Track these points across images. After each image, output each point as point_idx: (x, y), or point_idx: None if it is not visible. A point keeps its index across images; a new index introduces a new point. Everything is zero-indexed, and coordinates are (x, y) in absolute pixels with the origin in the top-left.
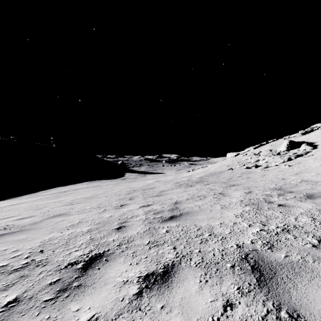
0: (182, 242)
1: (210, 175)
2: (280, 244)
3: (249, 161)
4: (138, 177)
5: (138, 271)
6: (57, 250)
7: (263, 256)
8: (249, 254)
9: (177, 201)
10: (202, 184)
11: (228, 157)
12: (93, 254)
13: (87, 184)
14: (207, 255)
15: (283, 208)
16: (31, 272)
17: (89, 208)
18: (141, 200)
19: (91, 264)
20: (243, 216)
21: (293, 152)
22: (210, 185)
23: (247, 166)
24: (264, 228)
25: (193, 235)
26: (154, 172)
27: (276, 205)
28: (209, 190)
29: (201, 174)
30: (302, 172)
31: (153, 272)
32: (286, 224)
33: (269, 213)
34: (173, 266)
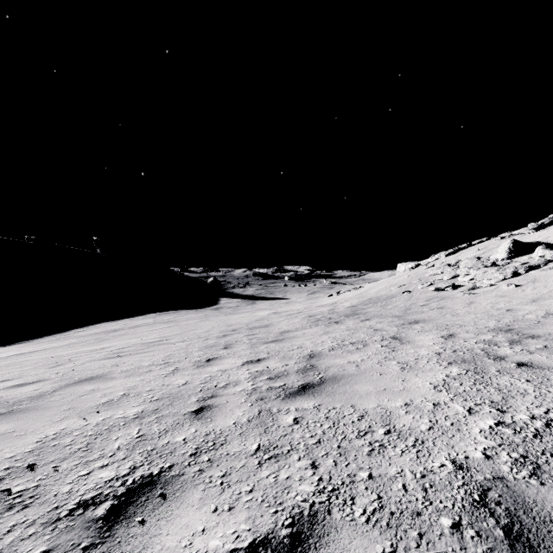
0: (330, 450)
1: (370, 303)
2: None
3: (439, 278)
4: (242, 305)
5: (231, 531)
6: (65, 464)
7: (523, 497)
8: (487, 489)
9: (313, 352)
10: (357, 320)
11: (400, 270)
12: (136, 477)
13: (153, 318)
14: (390, 489)
15: (529, 371)
16: None
17: (148, 366)
18: (246, 349)
19: (127, 507)
20: (450, 388)
21: (520, 261)
22: (373, 322)
23: (436, 286)
24: (503, 420)
25: (352, 433)
26: (270, 296)
27: (513, 365)
28: (371, 331)
29: (353, 300)
30: (544, 297)
31: (266, 538)
32: (550, 411)
33: (504, 382)
34: (314, 520)
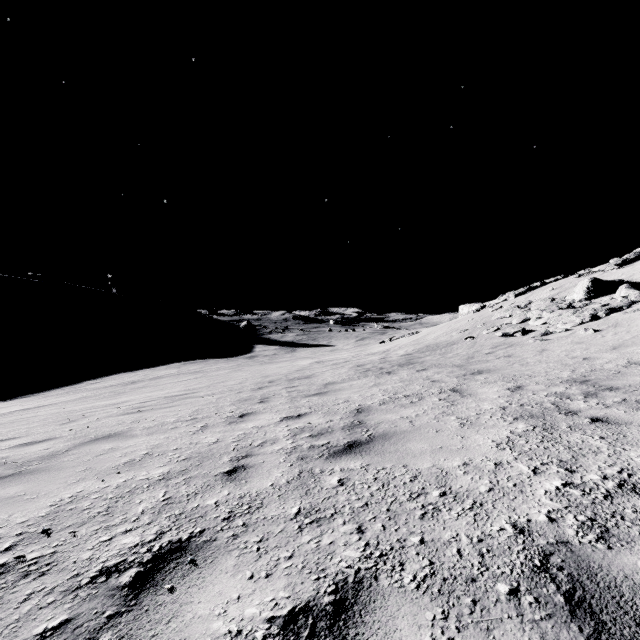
0: (378, 513)
1: (427, 351)
2: (625, 525)
3: (507, 322)
4: (281, 353)
5: (268, 599)
6: (84, 529)
7: (588, 561)
8: (549, 553)
9: (361, 406)
10: (412, 370)
11: (463, 313)
12: (163, 543)
13: (177, 368)
14: (444, 554)
15: (604, 427)
16: (6, 595)
17: (173, 422)
18: (285, 403)
19: (155, 574)
20: (515, 446)
21: (600, 302)
22: (430, 372)
23: (503, 331)
24: (572, 481)
25: (403, 495)
26: (313, 343)
27: (587, 421)
28: (428, 382)
29: (408, 347)
30: (626, 344)
31: (307, 605)
32: (624, 471)
33: (575, 439)
34: (359, 587)
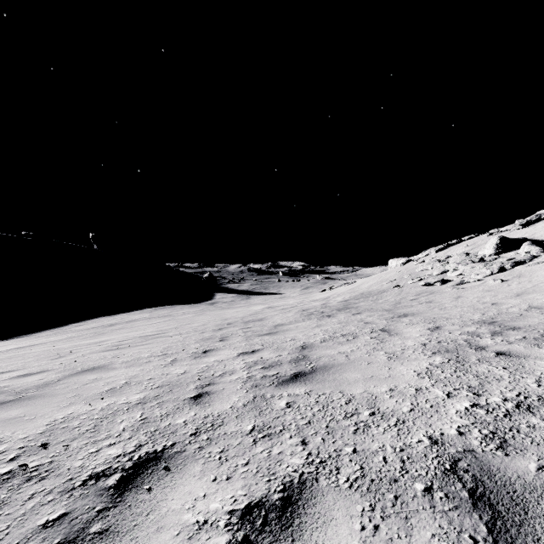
0: (319, 429)
1: (361, 298)
2: (520, 437)
3: (428, 273)
4: (237, 300)
5: (229, 496)
6: (75, 443)
7: (489, 465)
8: (458, 459)
9: (305, 344)
10: (348, 313)
11: (392, 266)
12: (141, 454)
13: (149, 313)
14: (372, 461)
15: (507, 359)
16: (13, 495)
17: (147, 357)
18: (241, 341)
19: (135, 478)
20: (432, 375)
21: (507, 256)
22: (364, 315)
23: (425, 281)
24: (478, 402)
25: (340, 415)
26: (265, 291)
27: (493, 354)
28: (362, 324)
29: (345, 295)
30: (528, 292)
31: (260, 501)
32: (521, 394)
33: (482, 369)
34: (303, 486)
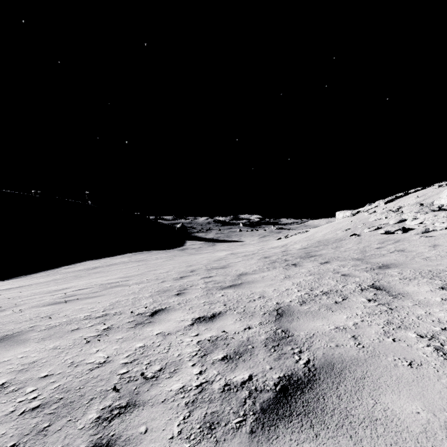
0: None
1: (320, 245)
2: None
3: (384, 222)
4: (204, 247)
5: None
6: None
7: None
8: None
9: (279, 306)
10: (315, 262)
11: (339, 217)
12: None
13: (129, 257)
14: None
15: None
16: None
17: (82, 319)
18: (200, 297)
19: None
20: None
21: None
22: (335, 265)
23: (385, 229)
24: None
25: None
26: (228, 239)
27: None
28: (340, 276)
29: (302, 243)
30: None
31: None
32: None
33: None
34: None
